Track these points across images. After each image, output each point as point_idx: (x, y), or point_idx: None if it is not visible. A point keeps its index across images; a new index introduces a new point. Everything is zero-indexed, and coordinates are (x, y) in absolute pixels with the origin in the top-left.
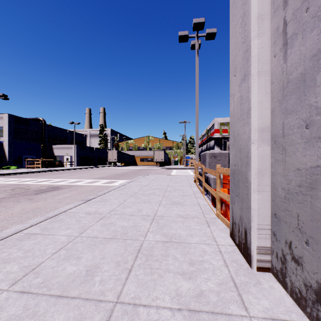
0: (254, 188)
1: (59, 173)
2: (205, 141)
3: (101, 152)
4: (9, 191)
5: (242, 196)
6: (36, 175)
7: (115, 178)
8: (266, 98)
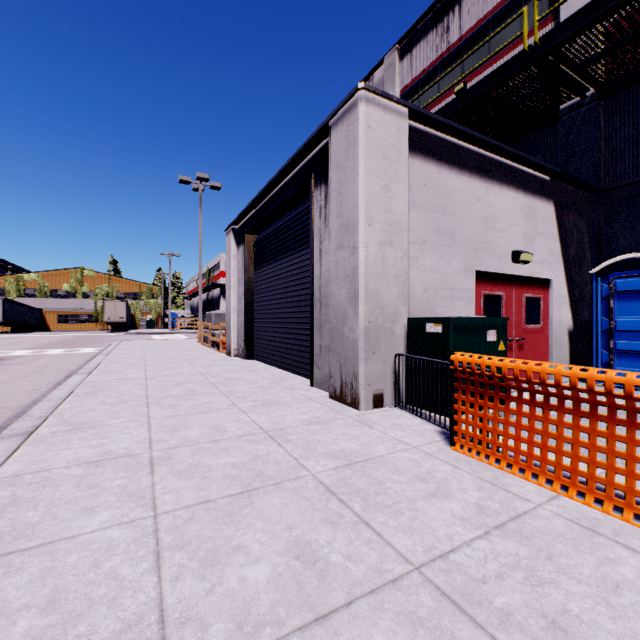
0: (232, 329)
1: None
2: (205, 287)
3: None
4: None
5: (229, 333)
6: None
7: (66, 347)
8: (236, 298)
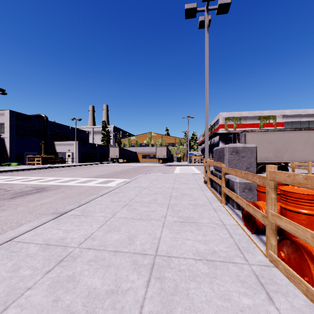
0: None
1: (57, 170)
2: (209, 137)
3: (103, 148)
4: None
5: None
6: (32, 173)
7: (113, 176)
8: None
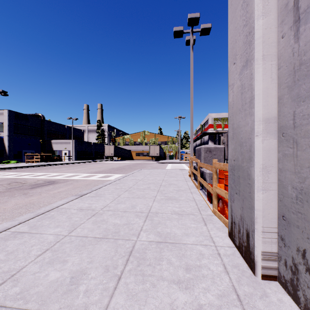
0: (258, 186)
1: (57, 167)
2: (199, 136)
3: (98, 146)
4: (5, 185)
5: (243, 194)
6: (35, 169)
7: (111, 172)
8: (272, 84)
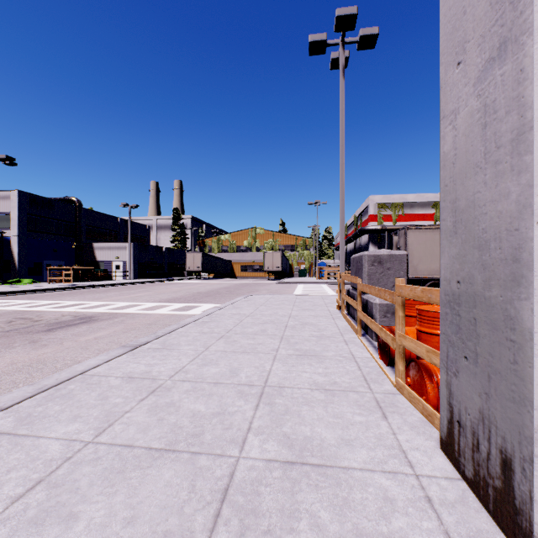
0: None
1: (102, 291)
2: (352, 235)
3: (174, 255)
4: (2, 324)
5: (491, 364)
6: (62, 295)
7: (196, 300)
8: None
